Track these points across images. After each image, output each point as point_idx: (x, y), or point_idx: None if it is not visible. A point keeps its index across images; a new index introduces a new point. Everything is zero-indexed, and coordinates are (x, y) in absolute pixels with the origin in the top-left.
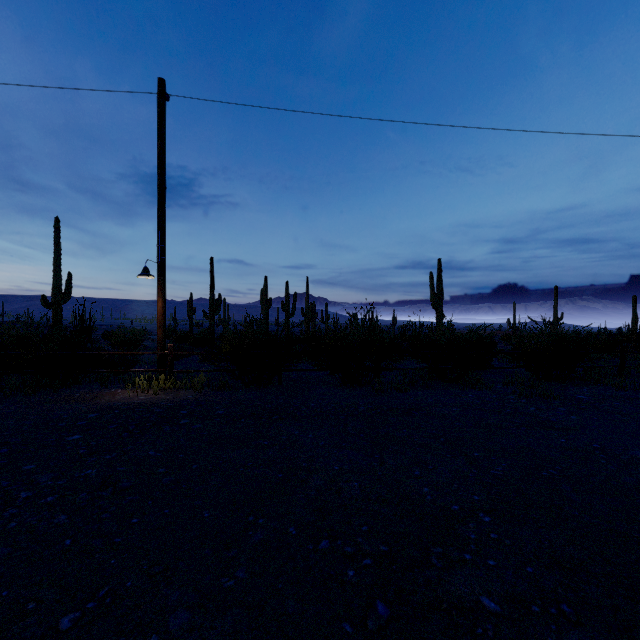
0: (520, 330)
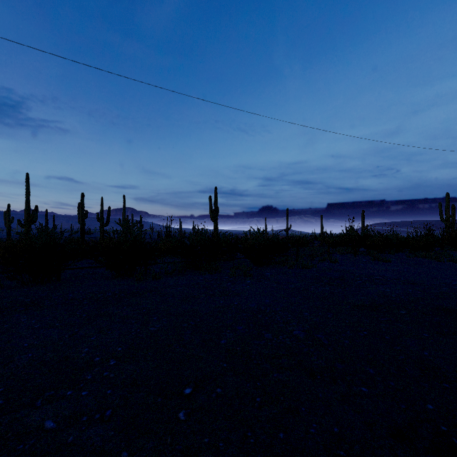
0: (247, 235)
